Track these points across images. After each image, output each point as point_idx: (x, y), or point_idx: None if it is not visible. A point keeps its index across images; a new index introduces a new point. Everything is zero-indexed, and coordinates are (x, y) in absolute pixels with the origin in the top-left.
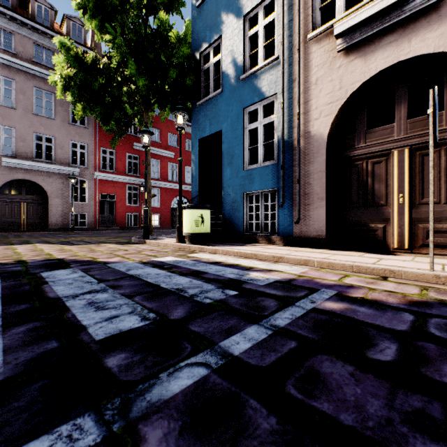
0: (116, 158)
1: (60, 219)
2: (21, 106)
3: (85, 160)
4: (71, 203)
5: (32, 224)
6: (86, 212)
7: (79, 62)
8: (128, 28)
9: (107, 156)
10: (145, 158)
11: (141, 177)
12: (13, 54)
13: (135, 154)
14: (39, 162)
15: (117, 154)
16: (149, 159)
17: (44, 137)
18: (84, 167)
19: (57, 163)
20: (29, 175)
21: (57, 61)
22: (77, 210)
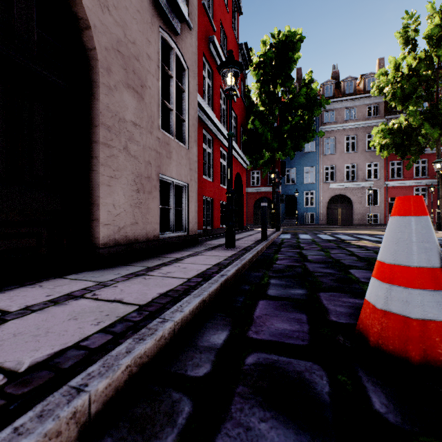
0: (403, 166)
1: (359, 218)
2: (338, 151)
3: (377, 174)
4: (367, 207)
5: (343, 221)
6: (377, 213)
7: (389, 134)
8: (423, 97)
9: (394, 167)
10: (437, 179)
11: (429, 178)
12: (334, 122)
13: (422, 158)
14: (347, 182)
15: (404, 163)
16: (439, 174)
17: (350, 166)
18: (376, 180)
19: (358, 180)
20: (342, 191)
21: (373, 132)
22: (371, 211)
